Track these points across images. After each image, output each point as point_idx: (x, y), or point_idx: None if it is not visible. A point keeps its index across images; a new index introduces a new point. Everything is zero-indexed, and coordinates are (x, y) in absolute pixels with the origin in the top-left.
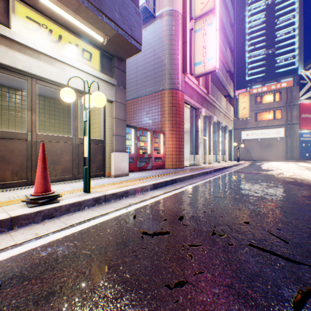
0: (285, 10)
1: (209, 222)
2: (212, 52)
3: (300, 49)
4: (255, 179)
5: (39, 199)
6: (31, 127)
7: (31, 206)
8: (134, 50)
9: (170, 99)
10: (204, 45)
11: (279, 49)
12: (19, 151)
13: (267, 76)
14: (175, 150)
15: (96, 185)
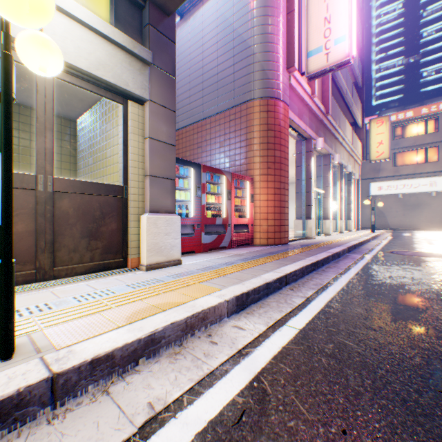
0: None
1: None
2: (342, 27)
3: None
4: None
5: None
6: None
7: None
8: None
9: (263, 117)
10: (327, 16)
11: (426, 55)
12: None
13: (407, 98)
14: (272, 211)
15: (77, 306)
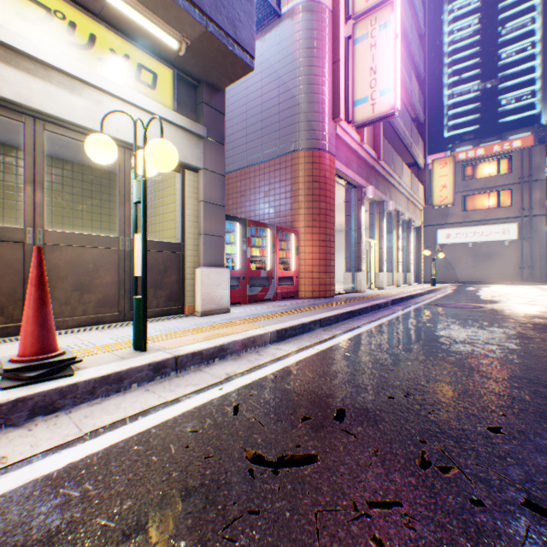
0: (518, 10)
1: (407, 427)
2: (387, 79)
3: (544, 79)
4: (476, 319)
5: (26, 369)
6: (32, 216)
7: (6, 386)
8: (239, 68)
9: (308, 169)
10: (373, 66)
11: (505, 80)
12: (7, 265)
13: (484, 130)
14: (317, 263)
15: (163, 334)
